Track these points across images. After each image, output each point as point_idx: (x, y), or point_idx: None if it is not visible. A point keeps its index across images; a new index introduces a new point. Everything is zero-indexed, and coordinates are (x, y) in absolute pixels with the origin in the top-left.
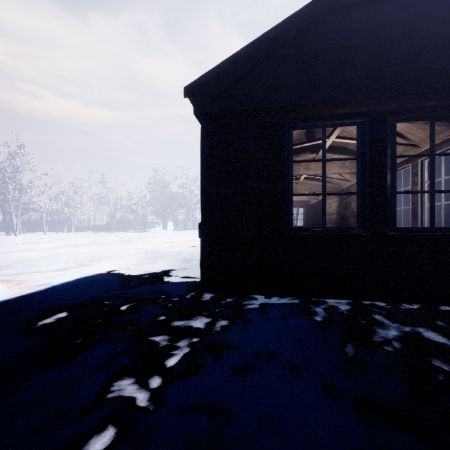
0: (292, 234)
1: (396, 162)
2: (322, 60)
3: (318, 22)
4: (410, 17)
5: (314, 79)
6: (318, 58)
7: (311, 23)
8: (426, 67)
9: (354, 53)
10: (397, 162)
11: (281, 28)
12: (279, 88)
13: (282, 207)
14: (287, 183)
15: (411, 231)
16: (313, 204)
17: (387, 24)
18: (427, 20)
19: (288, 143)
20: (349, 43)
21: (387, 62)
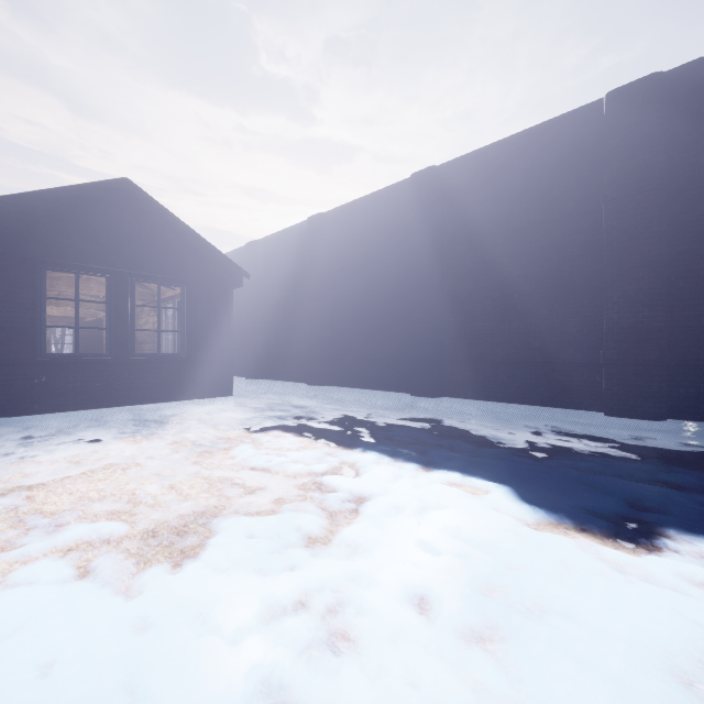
0: (45, 360)
1: (165, 297)
2: (73, 229)
3: (69, 200)
4: (139, 223)
5: (66, 242)
6: (69, 227)
7: (63, 200)
8: (148, 257)
9: (99, 233)
10: (166, 296)
11: (34, 196)
12: (31, 240)
13: (34, 336)
14: (40, 316)
15: (145, 356)
16: (91, 321)
17: (123, 221)
18: (148, 229)
19: (41, 282)
20: (95, 224)
21: (123, 246)
